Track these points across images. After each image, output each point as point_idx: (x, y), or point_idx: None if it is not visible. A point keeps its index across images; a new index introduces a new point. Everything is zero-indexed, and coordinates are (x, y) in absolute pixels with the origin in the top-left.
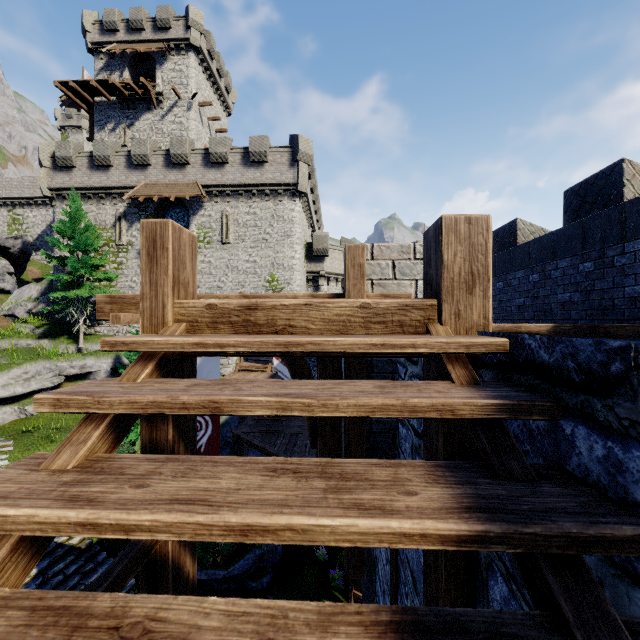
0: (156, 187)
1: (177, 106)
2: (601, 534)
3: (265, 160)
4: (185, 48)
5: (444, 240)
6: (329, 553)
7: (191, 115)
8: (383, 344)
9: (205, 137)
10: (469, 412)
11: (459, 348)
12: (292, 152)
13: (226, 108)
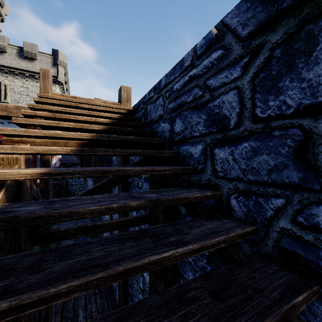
0: None
1: None
2: (135, 117)
3: (35, 58)
4: None
5: (122, 90)
6: None
7: None
8: (109, 105)
9: None
10: (123, 111)
11: (123, 108)
12: (54, 58)
13: None
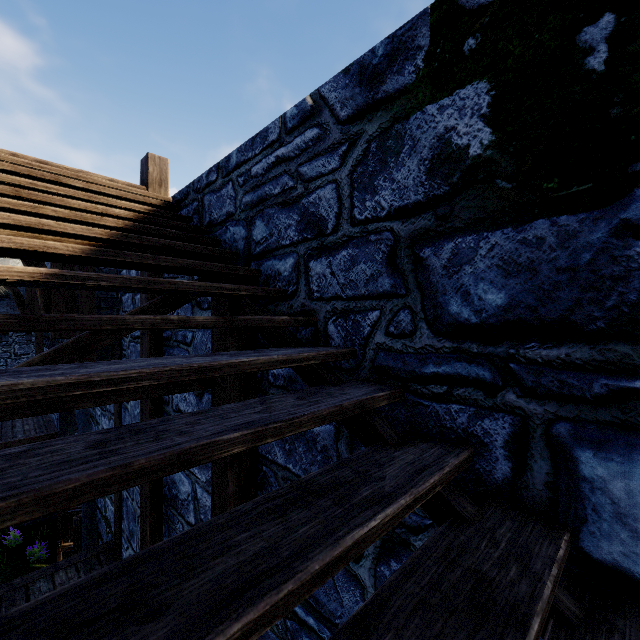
0: None
1: None
2: (180, 215)
3: None
4: None
5: (149, 163)
6: (24, 537)
7: None
8: (124, 187)
9: None
10: (155, 202)
11: (154, 196)
12: None
13: None
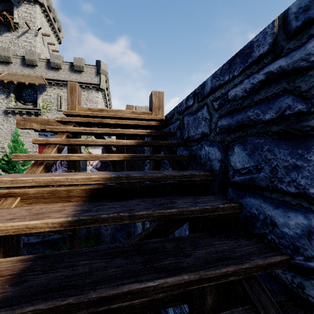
0: (15, 76)
1: (28, 32)
2: (168, 132)
3: (82, 70)
4: (33, 1)
5: (153, 96)
6: None
7: (37, 39)
8: (138, 116)
9: (46, 53)
10: (153, 124)
11: (154, 118)
12: (97, 68)
13: (58, 39)
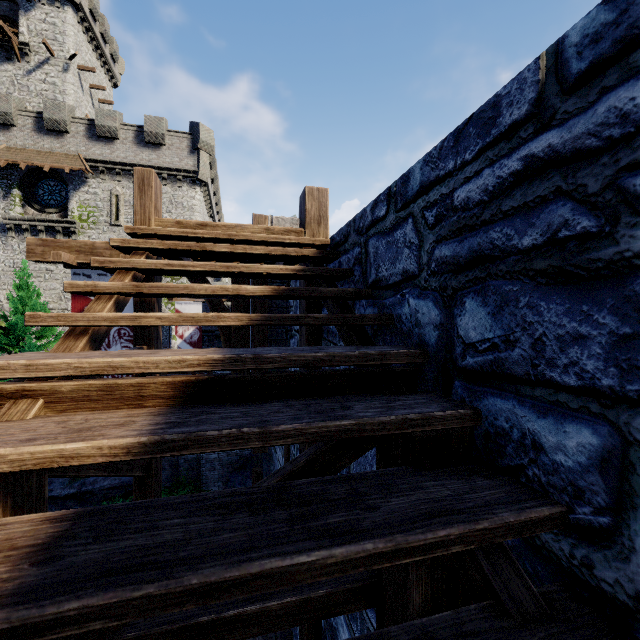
0: (23, 153)
1: (49, 64)
2: (337, 269)
3: (162, 143)
4: None
5: (307, 198)
6: None
7: (68, 78)
8: (276, 238)
9: (86, 106)
10: (308, 253)
11: (309, 241)
12: (192, 139)
13: (112, 78)
